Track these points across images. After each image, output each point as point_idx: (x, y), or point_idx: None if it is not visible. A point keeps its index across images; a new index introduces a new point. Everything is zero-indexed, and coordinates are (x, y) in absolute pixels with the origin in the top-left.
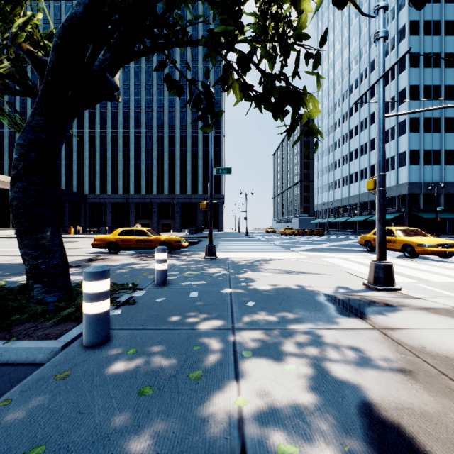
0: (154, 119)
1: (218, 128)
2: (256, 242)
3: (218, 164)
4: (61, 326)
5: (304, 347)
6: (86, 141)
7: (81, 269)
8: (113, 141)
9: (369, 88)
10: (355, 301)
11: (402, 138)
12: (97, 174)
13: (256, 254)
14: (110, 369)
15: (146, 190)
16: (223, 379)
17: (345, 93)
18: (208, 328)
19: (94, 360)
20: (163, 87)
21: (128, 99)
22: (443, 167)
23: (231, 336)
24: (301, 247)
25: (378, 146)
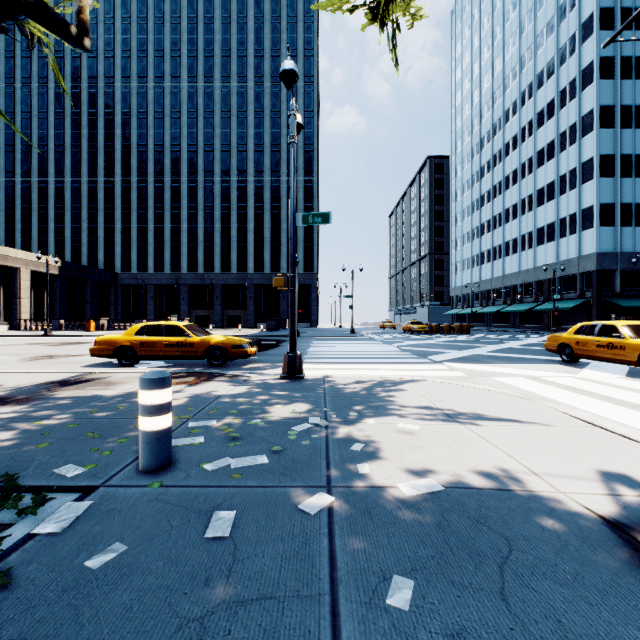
0: (216, 162)
1: (309, 174)
2: (369, 345)
3: (310, 227)
4: None
5: None
6: (117, 195)
7: (20, 408)
8: (157, 195)
9: None
10: None
11: (588, 186)
12: (133, 244)
13: (373, 368)
14: None
15: (205, 266)
16: None
17: (498, 122)
18: None
19: None
20: (229, 116)
21: (178, 134)
22: None
23: None
24: (445, 353)
25: None
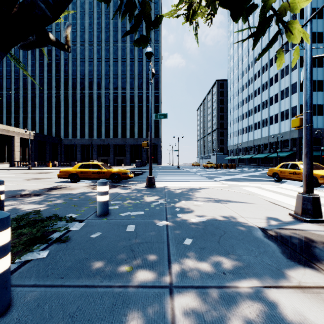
0: (111, 83)
1: (157, 89)
2: (186, 174)
3: None
4: None
5: None
6: (62, 100)
7: (39, 197)
8: (81, 100)
9: None
10: (297, 239)
11: (294, 96)
12: (70, 124)
13: (187, 183)
14: None
15: (105, 135)
16: None
17: (251, 63)
18: (140, 284)
19: None
20: (117, 60)
21: (92, 69)
22: None
23: (168, 303)
24: (221, 177)
25: (305, 85)
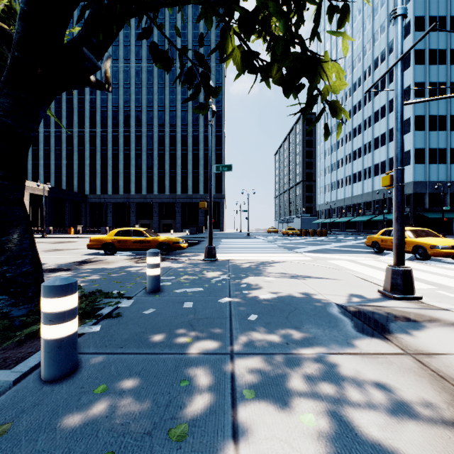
0: (155, 118)
1: (219, 127)
2: (258, 243)
3: (220, 163)
4: (26, 347)
5: (322, 383)
6: (86, 141)
7: (70, 272)
8: (114, 141)
9: (385, 73)
10: (375, 314)
11: (407, 137)
12: (98, 174)
13: (258, 255)
14: (65, 420)
15: (147, 190)
16: (216, 440)
17: (348, 91)
18: (201, 351)
19: (48, 404)
20: (164, 86)
21: (128, 98)
22: (448, 165)
23: (229, 365)
24: (305, 248)
25: (395, 137)
